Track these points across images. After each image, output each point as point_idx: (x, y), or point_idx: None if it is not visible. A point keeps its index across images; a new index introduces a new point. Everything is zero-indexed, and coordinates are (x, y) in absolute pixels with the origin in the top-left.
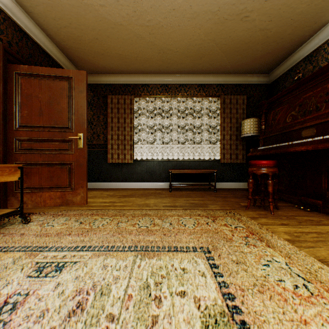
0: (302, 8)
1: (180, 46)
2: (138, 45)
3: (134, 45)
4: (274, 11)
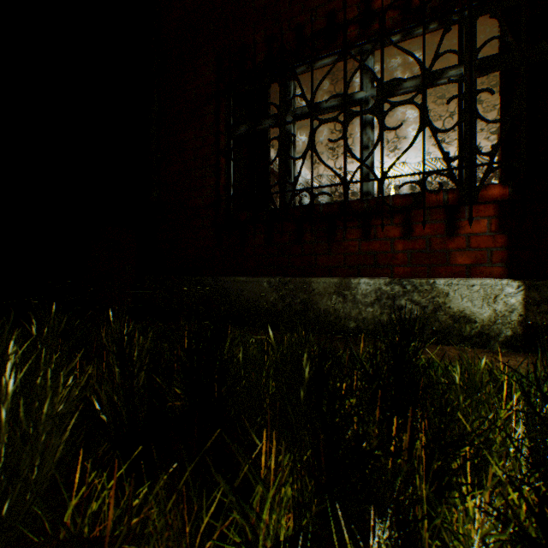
0: None
1: (376, 66)
2: (444, 47)
3: (450, 45)
4: None
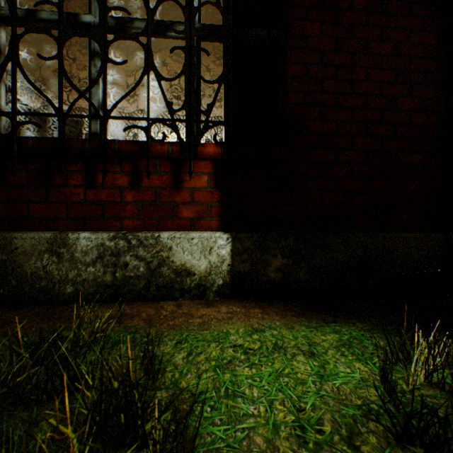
0: (46, 54)
1: None
2: None
3: None
4: (69, 54)
